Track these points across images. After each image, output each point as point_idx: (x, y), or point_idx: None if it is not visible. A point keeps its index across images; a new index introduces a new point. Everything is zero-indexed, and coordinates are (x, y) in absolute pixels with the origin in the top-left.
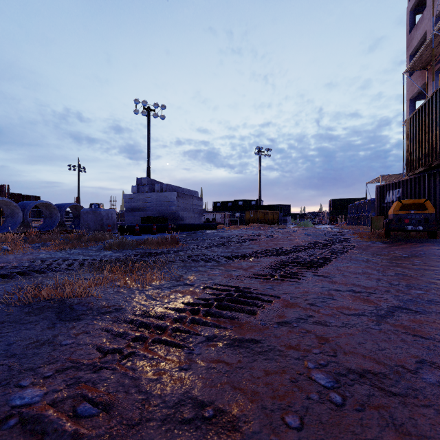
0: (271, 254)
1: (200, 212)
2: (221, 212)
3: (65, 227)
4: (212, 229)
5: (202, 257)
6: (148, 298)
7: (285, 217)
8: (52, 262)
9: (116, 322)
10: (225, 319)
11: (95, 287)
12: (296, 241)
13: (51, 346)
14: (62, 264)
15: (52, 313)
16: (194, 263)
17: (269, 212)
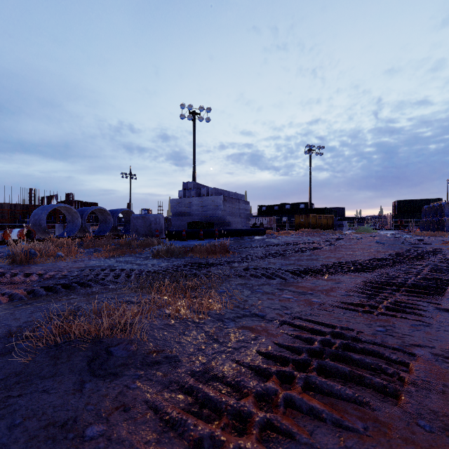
0: (348, 269)
1: (247, 217)
2: (267, 216)
3: (118, 231)
4: (260, 234)
5: (262, 271)
6: (208, 337)
7: (341, 222)
8: (100, 272)
9: (167, 388)
10: (342, 401)
11: (140, 316)
12: (369, 251)
13: (68, 440)
14: (109, 275)
15: (83, 361)
16: (254, 280)
17: (323, 216)
